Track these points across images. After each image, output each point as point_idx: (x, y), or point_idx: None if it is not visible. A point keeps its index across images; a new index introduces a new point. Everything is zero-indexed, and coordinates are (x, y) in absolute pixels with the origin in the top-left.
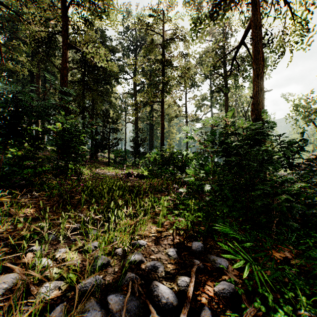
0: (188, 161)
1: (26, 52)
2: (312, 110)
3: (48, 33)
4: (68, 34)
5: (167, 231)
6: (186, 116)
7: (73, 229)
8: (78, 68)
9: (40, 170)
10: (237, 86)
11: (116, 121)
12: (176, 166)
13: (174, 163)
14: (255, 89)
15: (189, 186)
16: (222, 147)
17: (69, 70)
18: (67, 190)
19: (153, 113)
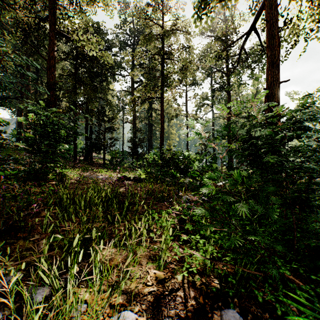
0: (191, 162)
1: (15, 46)
2: (318, 109)
3: (34, 19)
4: (55, 20)
5: (173, 276)
6: (186, 115)
7: (0, 288)
8: (69, 60)
9: (3, 174)
10: (240, 84)
11: (112, 119)
12: (177, 168)
13: (175, 165)
14: (269, 80)
15: (195, 192)
16: (248, 143)
17: (57, 60)
18: (21, 207)
19: (152, 112)
